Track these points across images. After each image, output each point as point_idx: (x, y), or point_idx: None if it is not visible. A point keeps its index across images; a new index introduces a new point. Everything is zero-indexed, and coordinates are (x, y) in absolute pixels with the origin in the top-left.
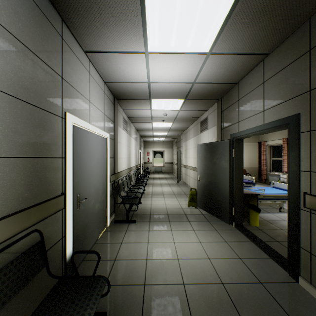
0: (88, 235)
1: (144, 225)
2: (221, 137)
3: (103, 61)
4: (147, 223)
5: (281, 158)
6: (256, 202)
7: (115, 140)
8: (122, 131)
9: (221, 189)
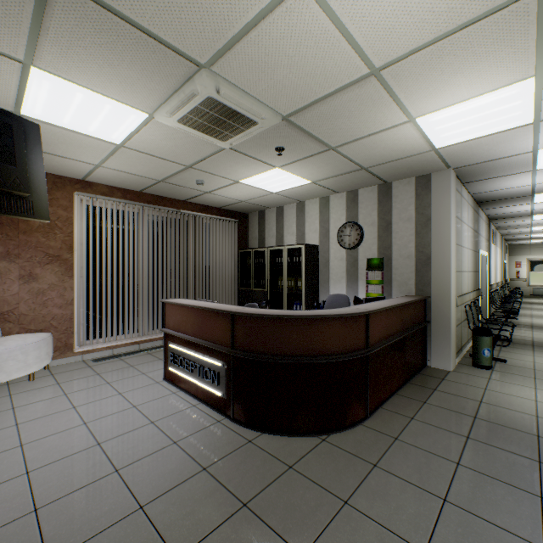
0: (482, 319)
1: (525, 328)
2: None
3: (493, 210)
4: (528, 328)
5: None
6: None
7: (489, 257)
8: (491, 245)
9: None
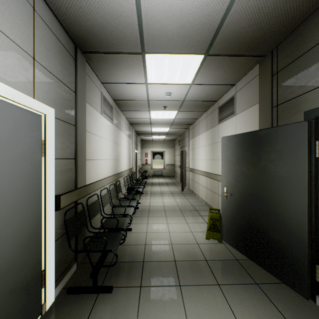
0: None
1: (128, 302)
2: (272, 122)
3: None
4: (135, 293)
5: None
6: None
7: (79, 127)
8: (101, 117)
9: (283, 222)
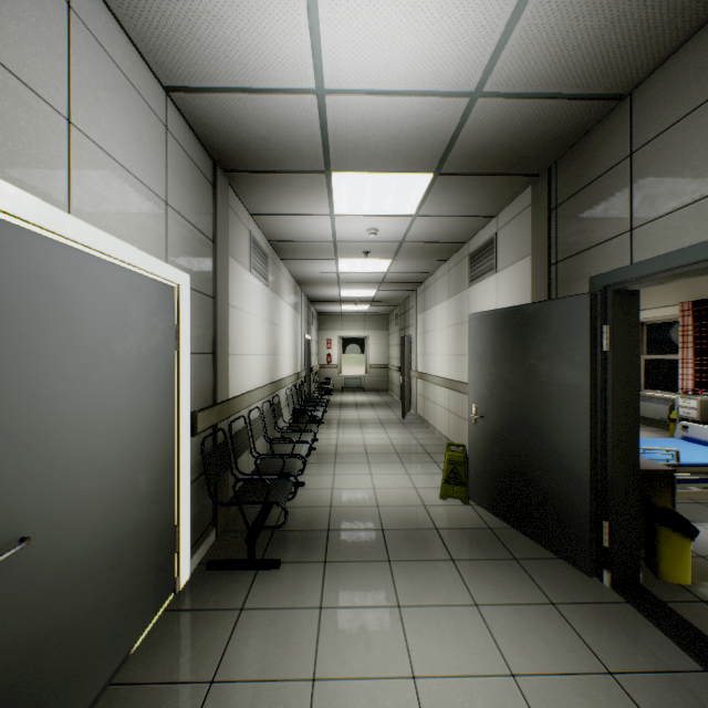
0: (56, 682)
1: (306, 579)
2: (549, 290)
3: None
4: (316, 570)
5: (672, 355)
6: (670, 498)
7: (219, 300)
8: (249, 277)
9: (559, 457)
